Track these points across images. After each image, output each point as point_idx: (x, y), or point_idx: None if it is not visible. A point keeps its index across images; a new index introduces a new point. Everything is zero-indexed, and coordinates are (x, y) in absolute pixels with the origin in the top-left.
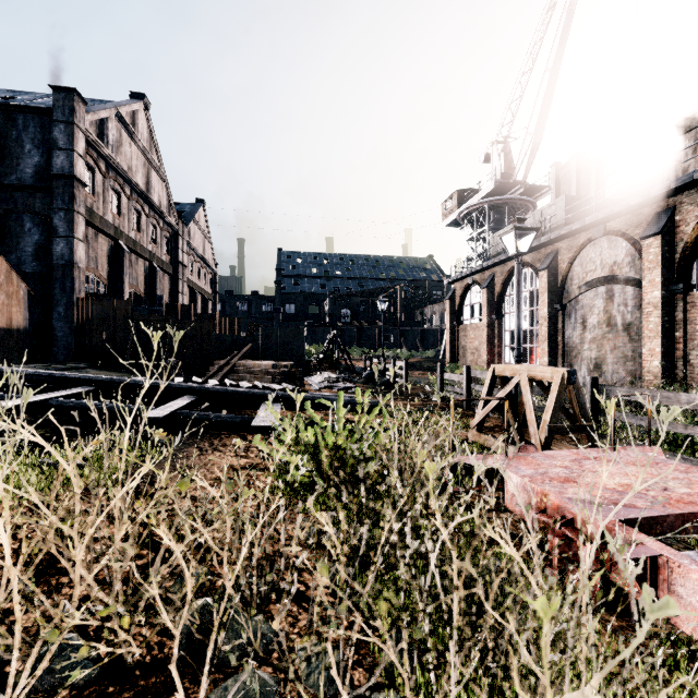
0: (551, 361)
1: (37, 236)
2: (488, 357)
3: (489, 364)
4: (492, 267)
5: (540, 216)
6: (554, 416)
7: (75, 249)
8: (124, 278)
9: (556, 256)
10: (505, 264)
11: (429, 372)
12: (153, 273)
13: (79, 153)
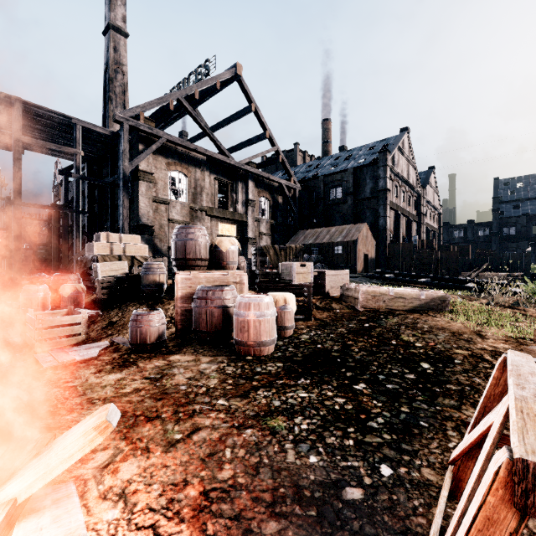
0: None
1: (371, 218)
2: None
3: None
4: None
5: None
6: None
7: (387, 221)
8: (400, 230)
9: None
10: None
11: None
12: (409, 223)
13: (388, 177)
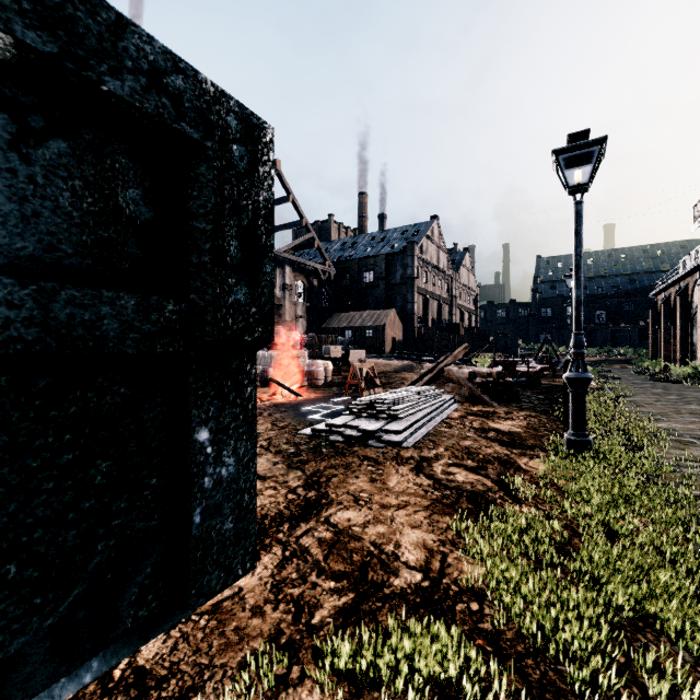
0: (682, 355)
1: (401, 303)
2: (663, 353)
3: (665, 358)
4: (669, 288)
5: (696, 253)
6: (540, 362)
7: (414, 307)
8: (429, 314)
9: (687, 287)
10: (674, 287)
11: (625, 364)
12: (440, 307)
13: (415, 266)
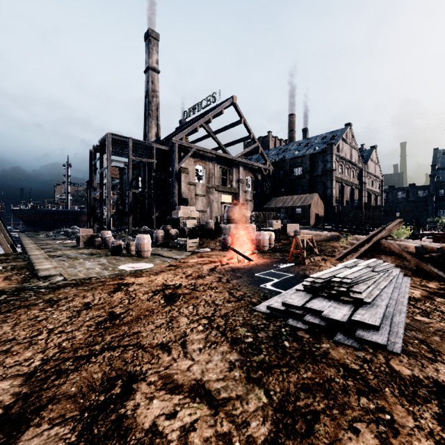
0: None
1: (322, 188)
2: None
3: None
4: None
5: None
6: None
7: (333, 191)
8: (344, 196)
9: None
10: None
11: None
12: (352, 191)
13: (333, 161)
